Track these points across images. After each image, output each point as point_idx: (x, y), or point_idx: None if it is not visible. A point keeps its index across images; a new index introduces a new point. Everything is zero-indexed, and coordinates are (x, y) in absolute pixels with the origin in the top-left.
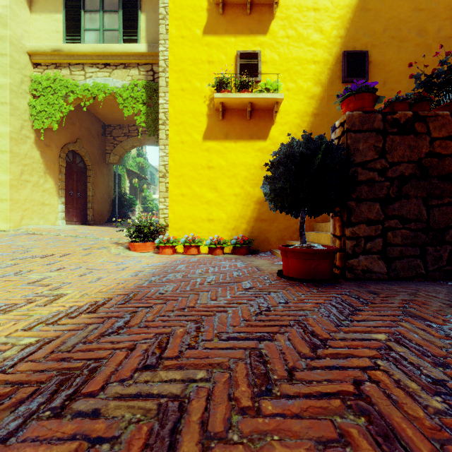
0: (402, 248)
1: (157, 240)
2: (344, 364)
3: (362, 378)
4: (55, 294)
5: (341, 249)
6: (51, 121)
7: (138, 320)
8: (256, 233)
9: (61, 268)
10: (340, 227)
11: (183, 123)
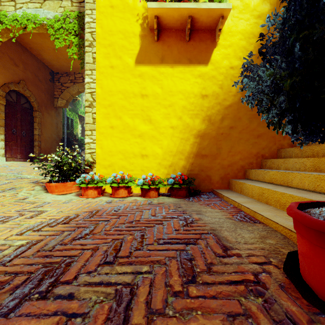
0: None
1: (78, 180)
2: None
3: None
4: None
5: None
6: None
7: None
8: (196, 170)
9: None
10: None
11: (113, 45)
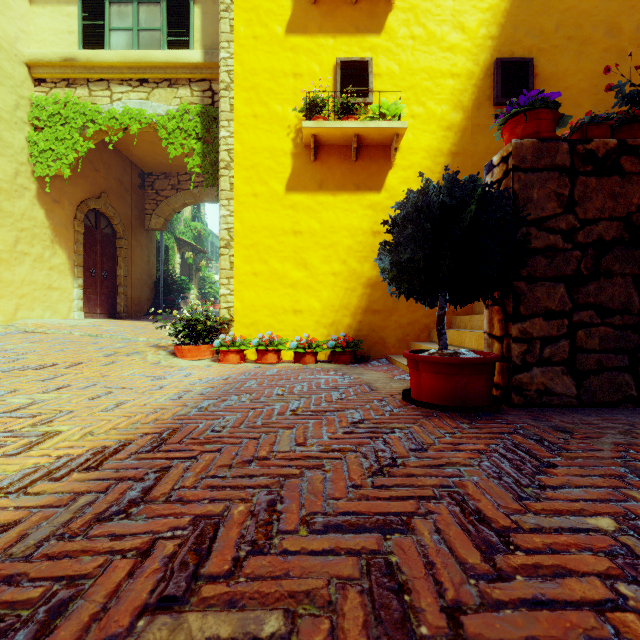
0: (601, 355)
1: (216, 342)
2: (555, 594)
3: (602, 633)
4: (40, 433)
5: (503, 357)
6: (61, 164)
7: (168, 487)
8: (366, 331)
9: (65, 385)
10: (500, 323)
11: (257, 167)
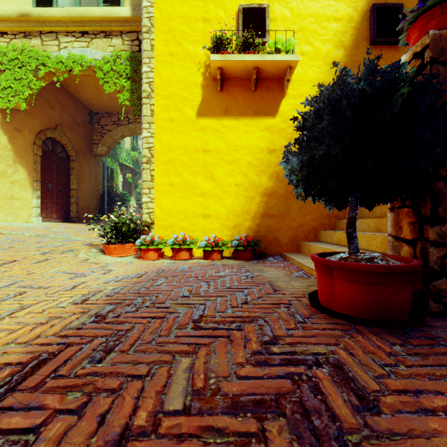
0: None
1: (138, 241)
2: None
3: None
4: None
5: None
6: (19, 99)
7: None
8: (263, 232)
9: None
10: (412, 225)
11: (173, 96)
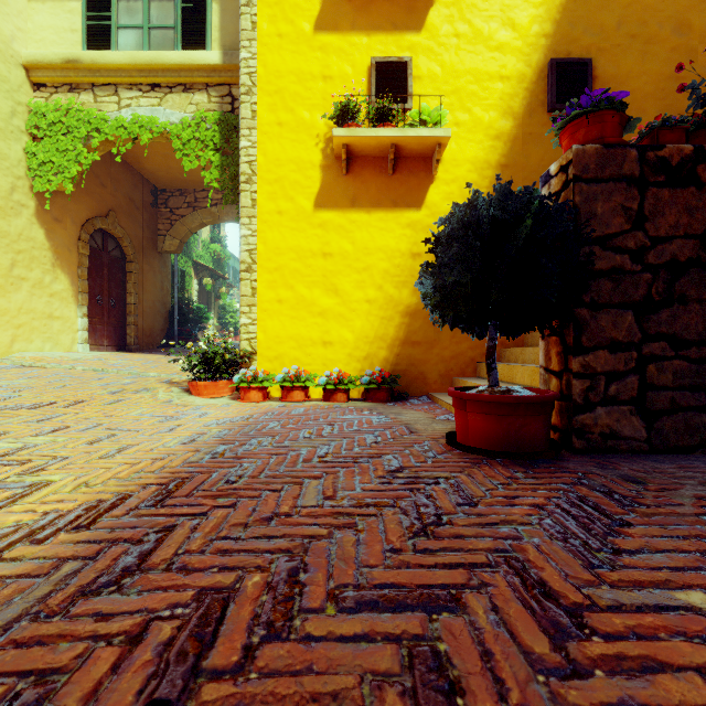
0: (675, 393)
1: (236, 377)
2: (646, 697)
3: None
4: (27, 484)
5: (562, 395)
6: (63, 178)
7: (170, 551)
8: (404, 365)
9: (62, 427)
10: (559, 356)
11: (282, 181)
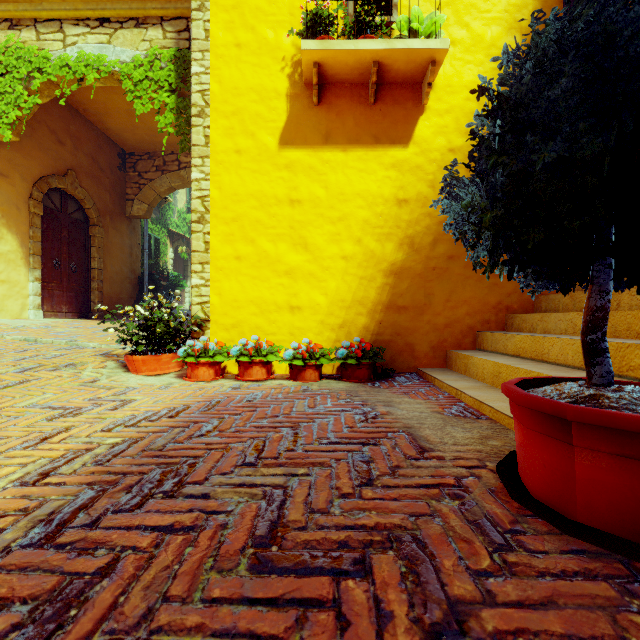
0: None
1: (181, 350)
2: None
3: None
4: None
5: None
6: (1, 124)
7: None
8: (388, 335)
9: None
10: None
11: (240, 113)
